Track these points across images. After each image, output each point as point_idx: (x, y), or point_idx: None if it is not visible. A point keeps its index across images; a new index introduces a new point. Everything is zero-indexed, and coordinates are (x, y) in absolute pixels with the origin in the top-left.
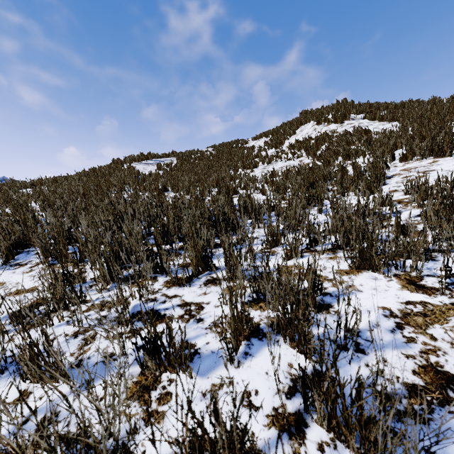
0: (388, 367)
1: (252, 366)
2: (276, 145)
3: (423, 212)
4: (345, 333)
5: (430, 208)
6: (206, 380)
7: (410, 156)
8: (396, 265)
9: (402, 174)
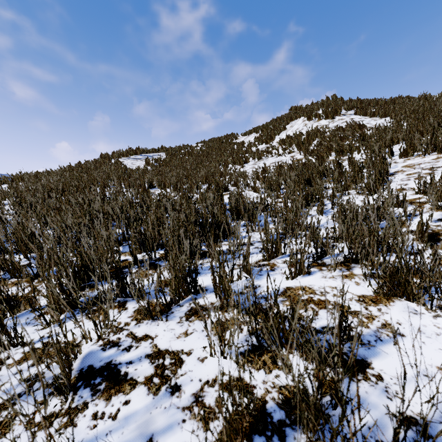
0: None
1: None
2: (266, 141)
3: None
4: None
5: None
6: None
7: (411, 151)
8: None
9: (406, 171)
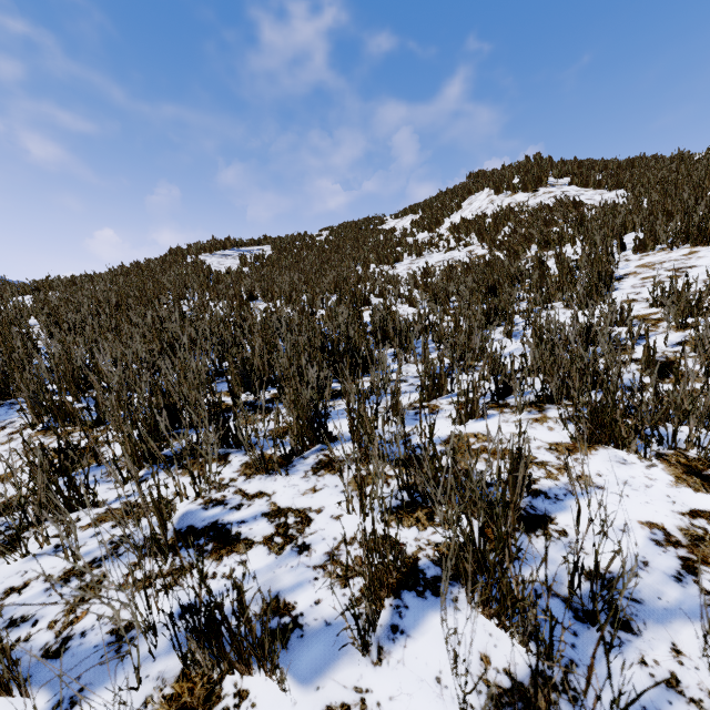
0: (686, 666)
1: (408, 661)
2: (430, 227)
3: (695, 339)
4: (592, 591)
5: (705, 332)
6: (314, 695)
7: (651, 243)
8: (661, 437)
9: (640, 273)
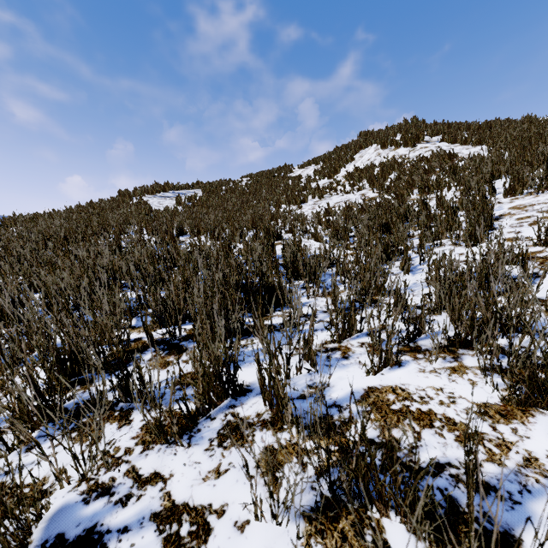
0: None
1: None
2: (329, 174)
3: None
4: None
5: None
6: None
7: (519, 189)
8: None
9: (515, 214)
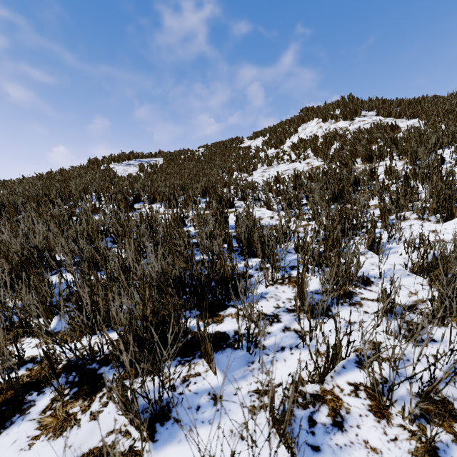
0: None
1: None
2: (276, 145)
3: None
4: None
5: None
6: None
7: None
8: None
9: None
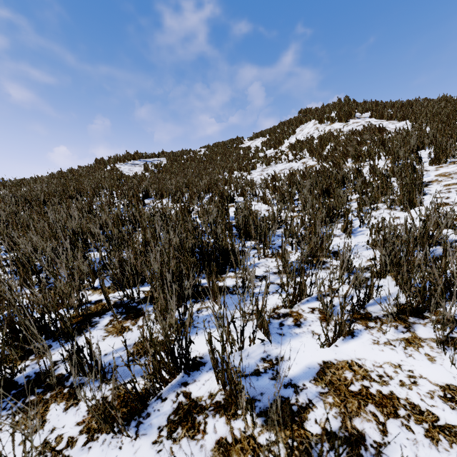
0: None
1: None
2: (274, 145)
3: None
4: None
5: None
6: None
7: (443, 158)
8: None
9: (442, 181)
